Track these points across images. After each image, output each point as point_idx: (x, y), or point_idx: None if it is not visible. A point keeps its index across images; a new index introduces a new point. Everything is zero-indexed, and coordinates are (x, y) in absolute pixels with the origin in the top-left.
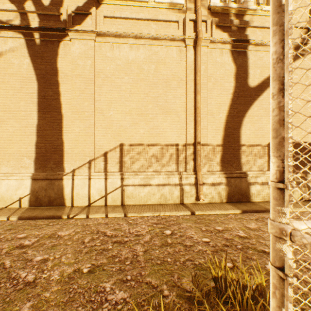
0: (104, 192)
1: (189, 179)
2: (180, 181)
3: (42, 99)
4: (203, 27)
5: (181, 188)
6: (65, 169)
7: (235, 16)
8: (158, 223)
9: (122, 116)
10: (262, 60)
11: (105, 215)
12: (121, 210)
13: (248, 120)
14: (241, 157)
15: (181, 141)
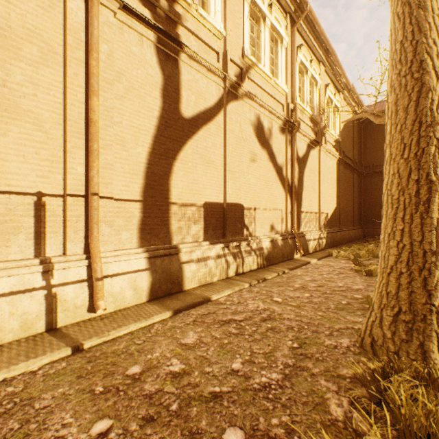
0: None
1: (73, 271)
2: (48, 280)
3: None
4: None
5: (52, 295)
6: None
7: None
8: None
9: None
10: (198, 83)
11: None
12: None
13: (180, 166)
14: (172, 222)
15: (54, 188)
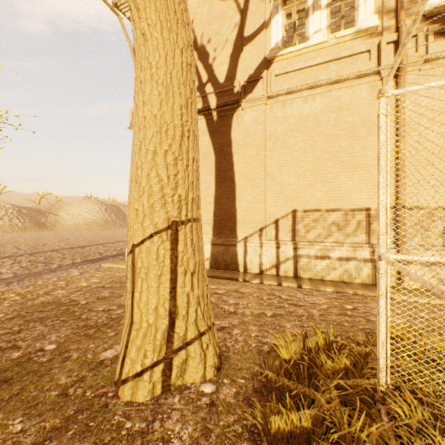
0: (275, 261)
1: None
2: (372, 257)
3: (218, 171)
4: (410, 45)
5: (374, 265)
6: (237, 236)
7: None
8: (337, 298)
9: (295, 180)
10: None
11: (277, 284)
12: (294, 281)
13: None
14: None
15: (375, 204)
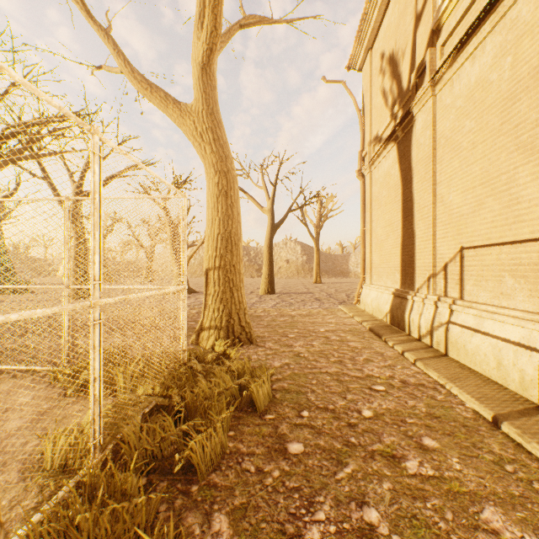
0: (429, 325)
1: None
2: None
3: (403, 204)
4: None
5: None
6: (415, 287)
7: None
8: (404, 383)
9: (462, 198)
10: None
11: (401, 352)
12: (423, 356)
13: None
14: None
15: None
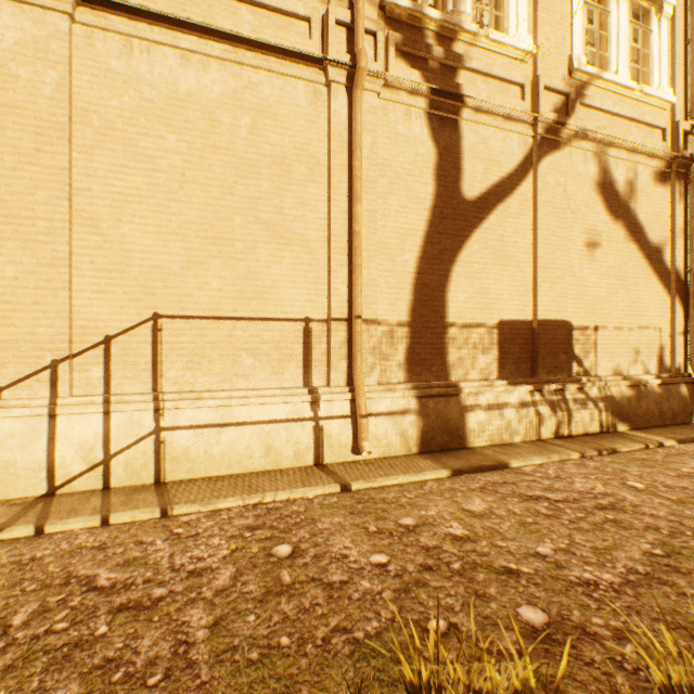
0: (100, 451)
1: (337, 404)
2: (315, 411)
3: None
4: (368, 46)
5: (319, 428)
6: None
7: (437, 39)
8: (257, 527)
9: (160, 242)
10: (488, 144)
11: (100, 521)
12: (152, 500)
13: (461, 271)
14: (448, 350)
15: (319, 313)
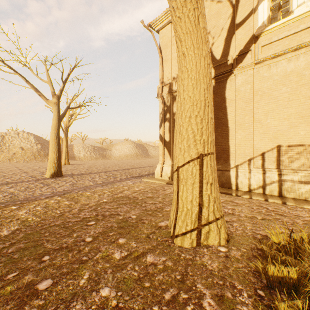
0: (262, 183)
1: None
2: None
3: (215, 119)
4: None
5: None
6: (230, 164)
7: None
8: None
9: (279, 122)
10: None
11: (264, 200)
12: (278, 199)
13: None
14: None
15: None
